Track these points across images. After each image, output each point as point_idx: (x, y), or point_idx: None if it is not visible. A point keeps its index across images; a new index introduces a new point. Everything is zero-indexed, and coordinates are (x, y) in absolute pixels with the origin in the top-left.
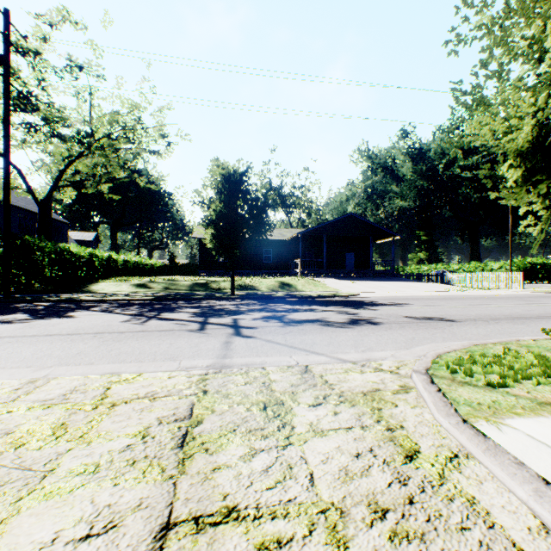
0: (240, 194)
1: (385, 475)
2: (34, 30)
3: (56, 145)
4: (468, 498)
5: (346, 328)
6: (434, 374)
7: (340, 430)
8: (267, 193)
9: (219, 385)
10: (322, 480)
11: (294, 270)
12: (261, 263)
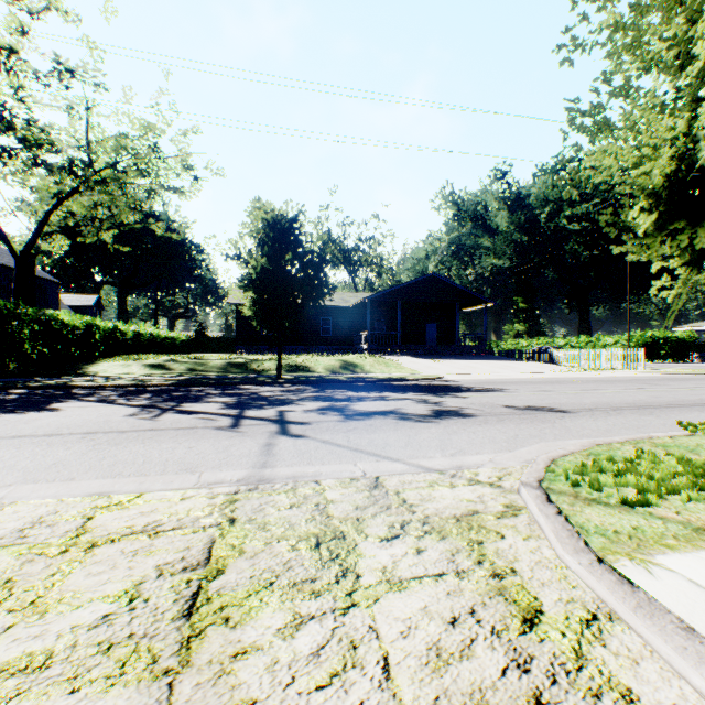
0: (289, 246)
1: (496, 655)
2: (6, 19)
3: (40, 178)
4: (623, 693)
5: (428, 422)
6: (550, 489)
7: (426, 578)
8: (324, 245)
9: (253, 509)
10: (402, 669)
11: (360, 346)
12: (317, 336)
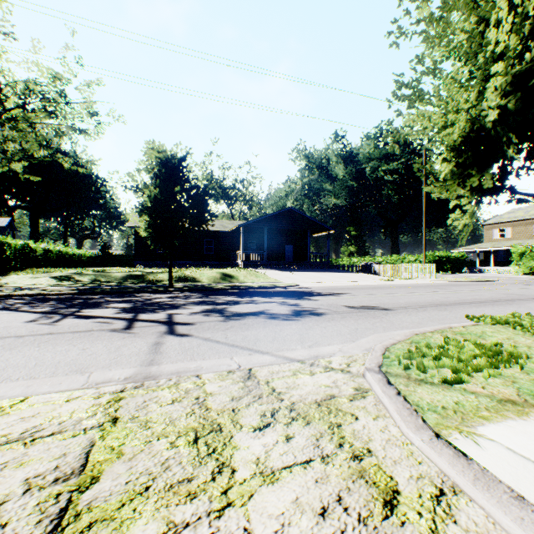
0: (179, 180)
1: None
2: None
3: None
4: None
5: (290, 320)
6: (388, 372)
7: (296, 466)
8: (208, 181)
9: (136, 407)
10: None
11: (236, 262)
12: (202, 254)
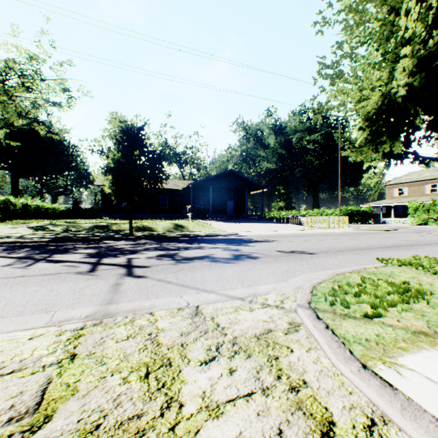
0: (138, 146)
1: None
2: None
3: None
4: None
5: (231, 263)
6: (317, 308)
7: (239, 400)
8: (162, 146)
9: (94, 343)
10: None
11: (187, 214)
12: (158, 208)
